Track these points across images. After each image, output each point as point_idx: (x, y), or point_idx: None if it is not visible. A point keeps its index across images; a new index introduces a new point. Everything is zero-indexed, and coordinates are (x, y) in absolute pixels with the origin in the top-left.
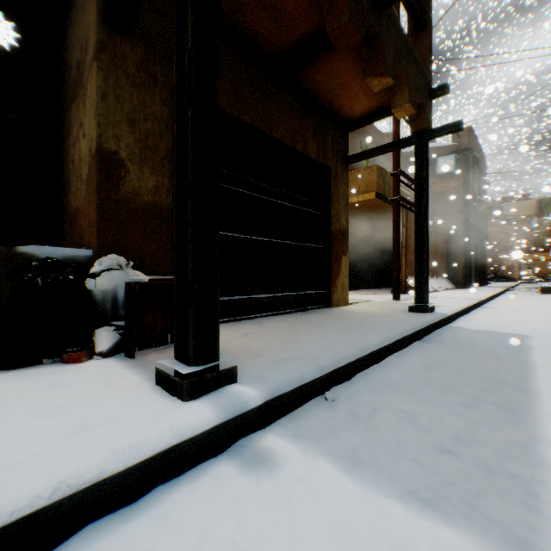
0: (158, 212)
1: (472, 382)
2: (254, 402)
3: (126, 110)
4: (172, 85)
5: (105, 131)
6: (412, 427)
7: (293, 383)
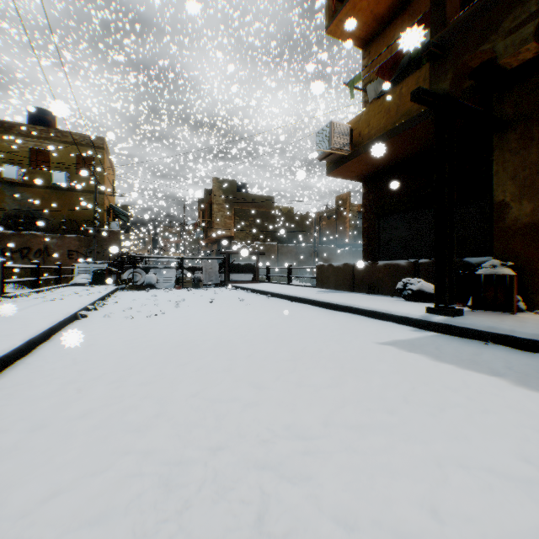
0: (533, 227)
1: None
2: (433, 319)
3: (507, 172)
4: None
5: (495, 192)
6: (456, 349)
7: (458, 323)
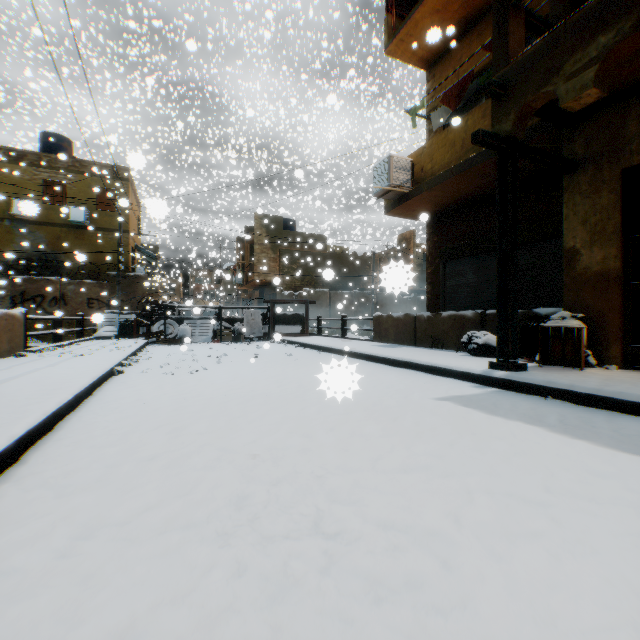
0: (604, 276)
1: (632, 439)
2: (494, 374)
3: (578, 217)
4: (617, 172)
5: (565, 237)
6: (513, 404)
7: (520, 378)
